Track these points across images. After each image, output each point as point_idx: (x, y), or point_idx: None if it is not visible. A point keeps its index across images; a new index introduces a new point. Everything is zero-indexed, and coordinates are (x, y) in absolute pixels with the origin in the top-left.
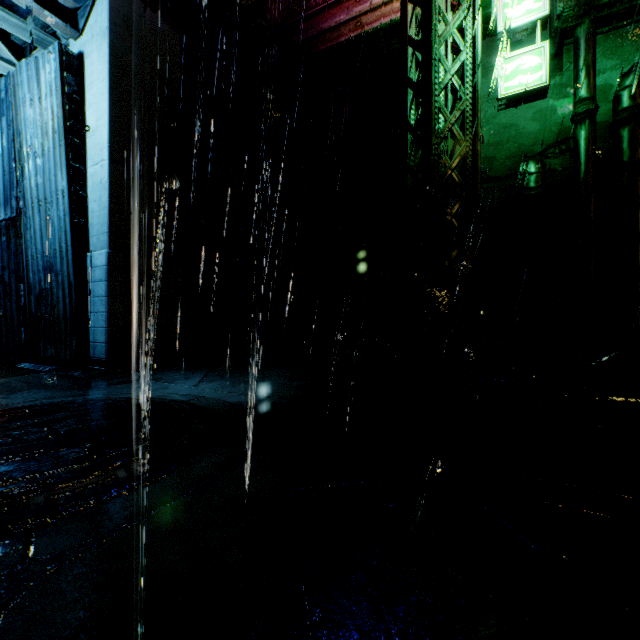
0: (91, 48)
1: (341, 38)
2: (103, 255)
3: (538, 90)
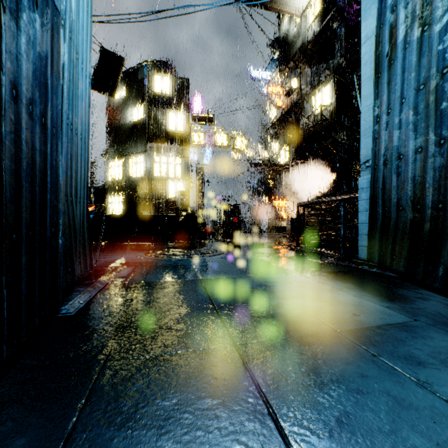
0: None
1: None
2: None
3: None
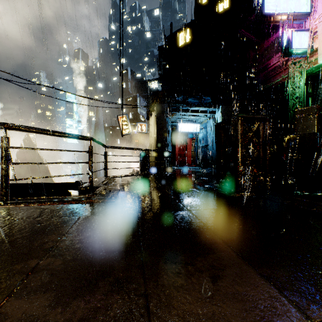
0: (218, 117)
1: (278, 83)
2: None
3: None
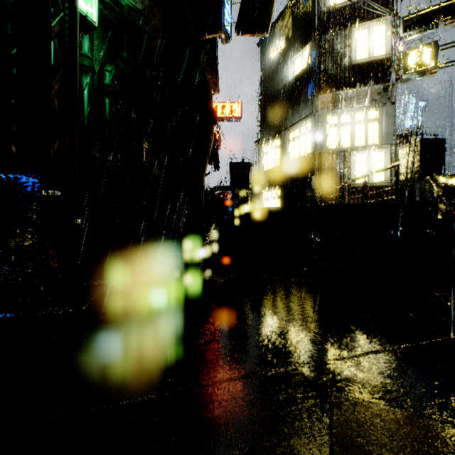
0: None
1: None
2: None
3: (90, 23)
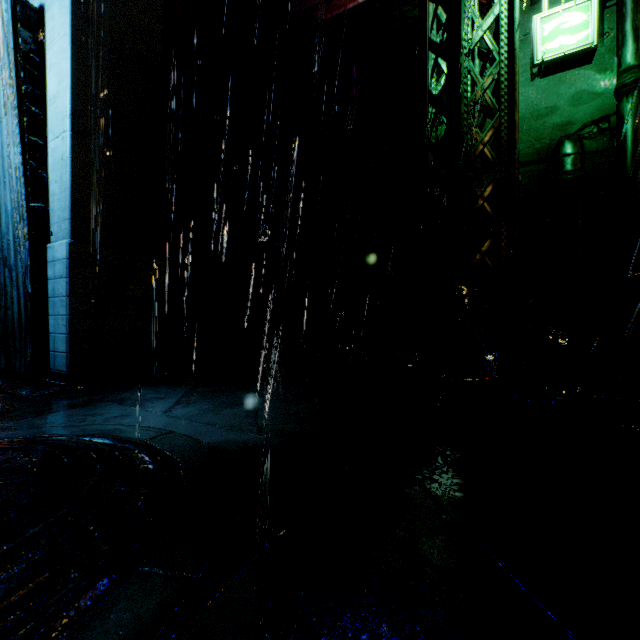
0: None
1: (349, 5)
2: (64, 246)
3: (583, 52)
